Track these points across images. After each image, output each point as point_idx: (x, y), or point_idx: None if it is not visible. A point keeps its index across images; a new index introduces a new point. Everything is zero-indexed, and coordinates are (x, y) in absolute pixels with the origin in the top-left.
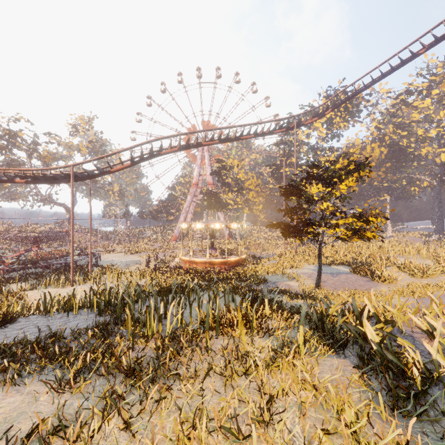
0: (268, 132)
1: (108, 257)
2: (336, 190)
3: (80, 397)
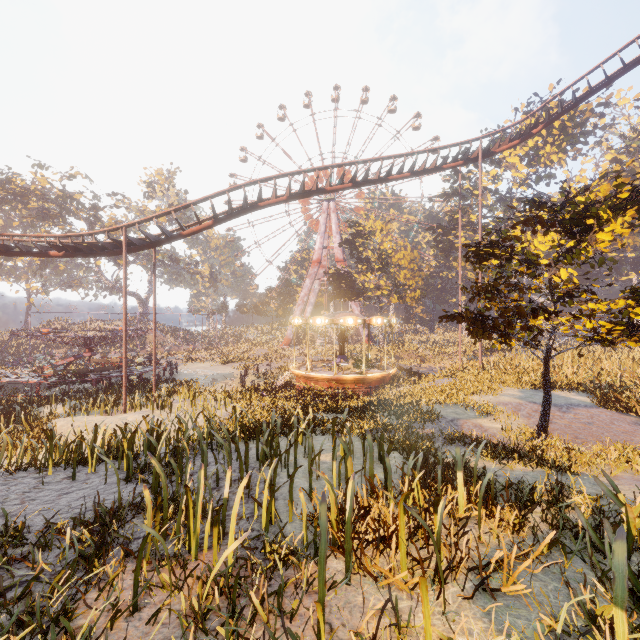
0: (433, 167)
1: (188, 368)
2: (588, 244)
3: None
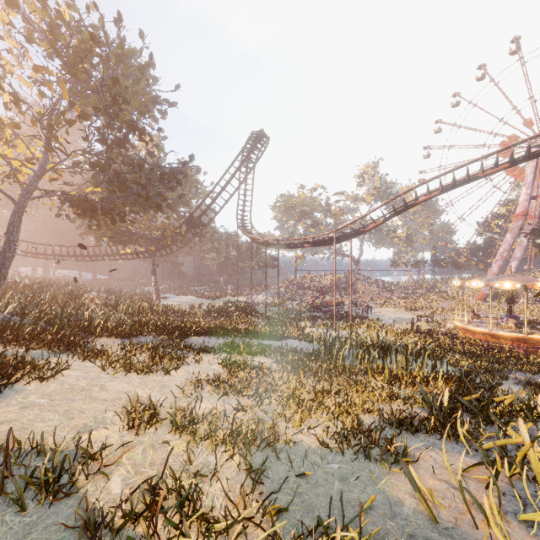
0: None
1: (380, 311)
2: None
3: (280, 367)
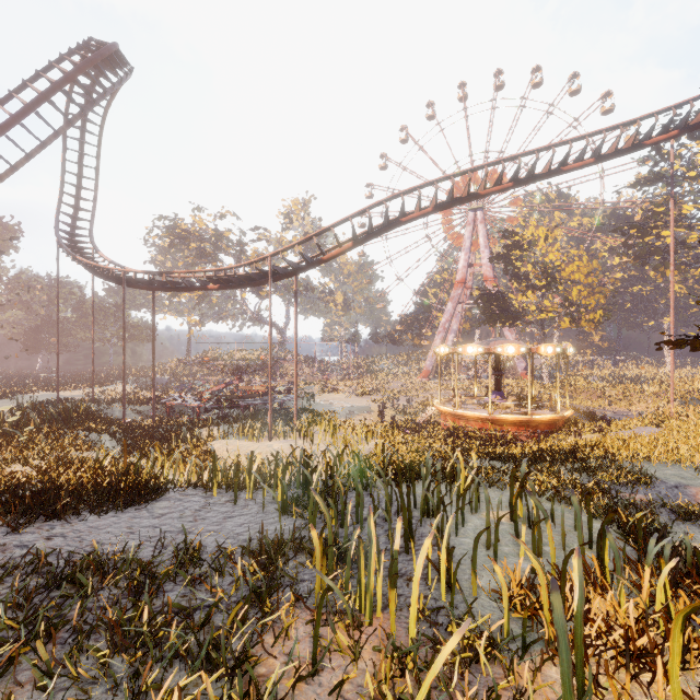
0: (629, 146)
1: (325, 399)
2: None
3: None
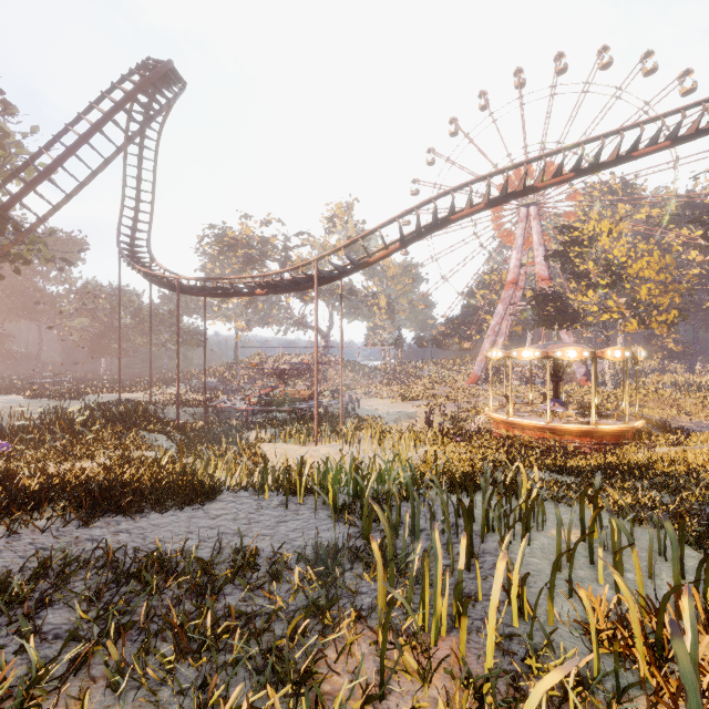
0: None
1: (369, 404)
2: None
3: None
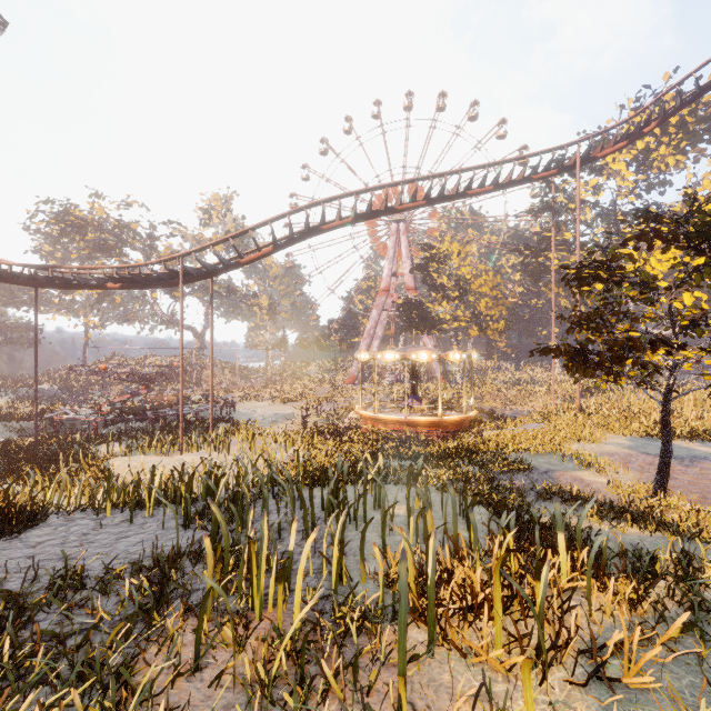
0: (520, 179)
1: (246, 407)
2: None
3: None
